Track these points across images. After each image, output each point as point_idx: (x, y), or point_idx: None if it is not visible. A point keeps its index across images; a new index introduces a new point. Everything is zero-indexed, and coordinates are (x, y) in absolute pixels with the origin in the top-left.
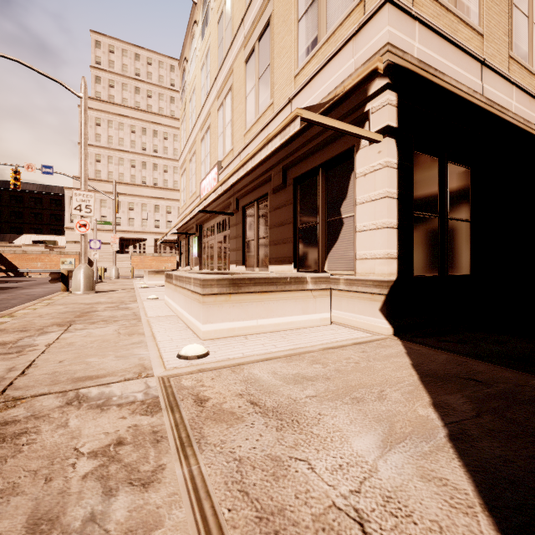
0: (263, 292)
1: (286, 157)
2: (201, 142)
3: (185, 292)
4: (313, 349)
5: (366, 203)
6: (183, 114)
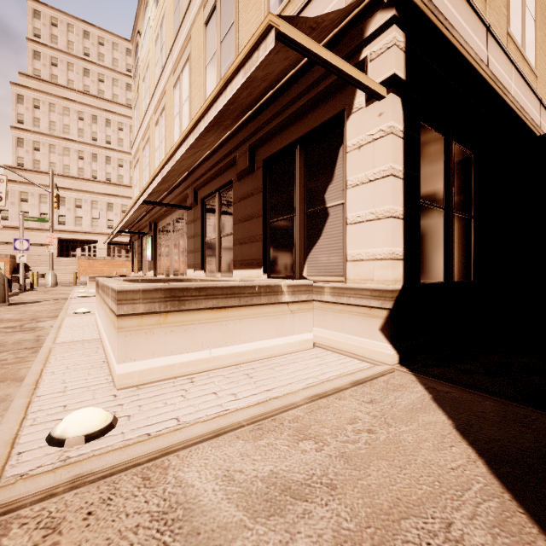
0: (220, 307)
1: (254, 133)
2: (156, 126)
3: (106, 308)
4: (296, 399)
5: (361, 185)
6: (136, 96)
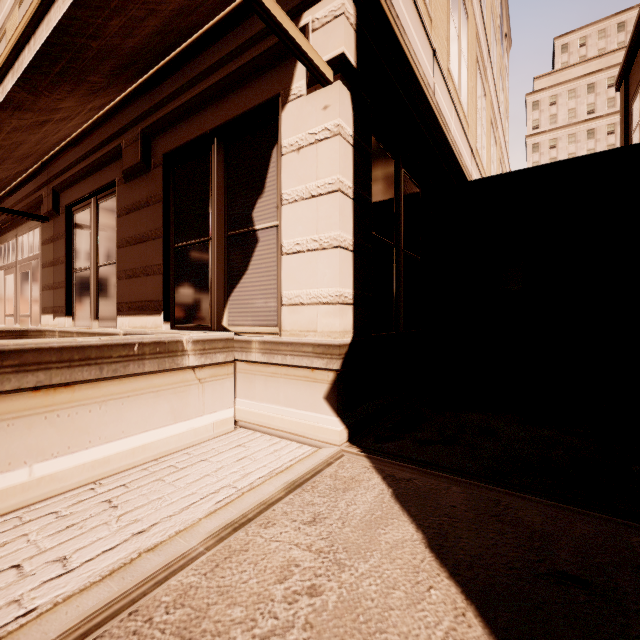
0: (54, 385)
1: (149, 112)
2: None
3: None
4: (190, 543)
5: (301, 201)
6: None
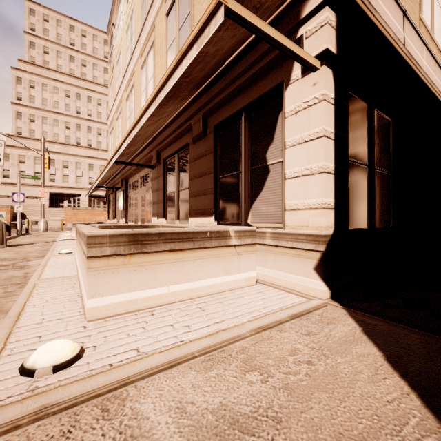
0: (176, 250)
1: (206, 103)
2: (127, 101)
3: (80, 250)
4: (242, 331)
5: (298, 145)
6: (111, 77)
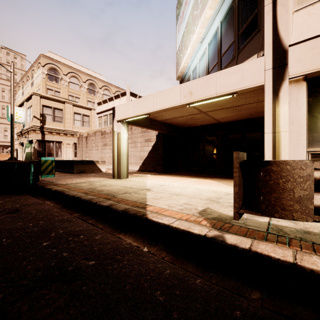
0: None
1: None
2: None
3: None
4: None
5: None
6: None
